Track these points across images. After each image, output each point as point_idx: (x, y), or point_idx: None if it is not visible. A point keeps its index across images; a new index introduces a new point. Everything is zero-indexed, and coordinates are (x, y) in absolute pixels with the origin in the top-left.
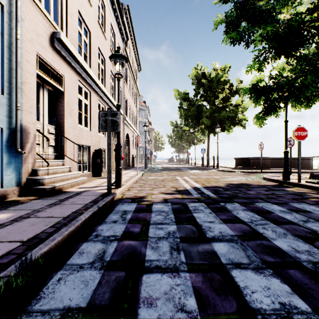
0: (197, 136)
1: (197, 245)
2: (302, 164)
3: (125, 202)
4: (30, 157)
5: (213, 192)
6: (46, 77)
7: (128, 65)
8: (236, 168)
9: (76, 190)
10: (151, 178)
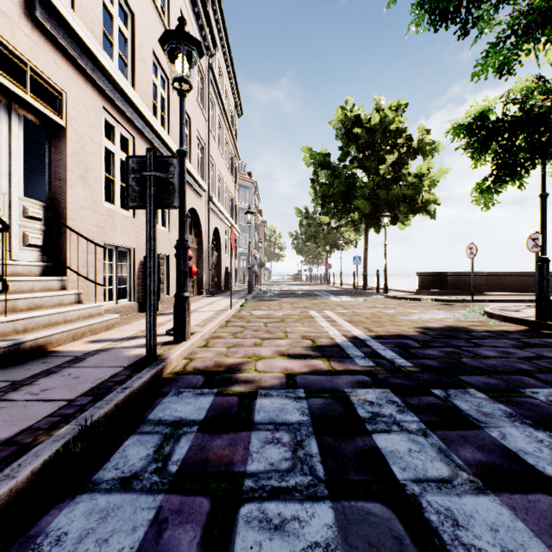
0: (344, 234)
1: None
2: None
3: (188, 386)
4: None
5: (398, 352)
6: (13, 86)
7: (218, 100)
8: (420, 293)
9: (80, 347)
10: (258, 314)
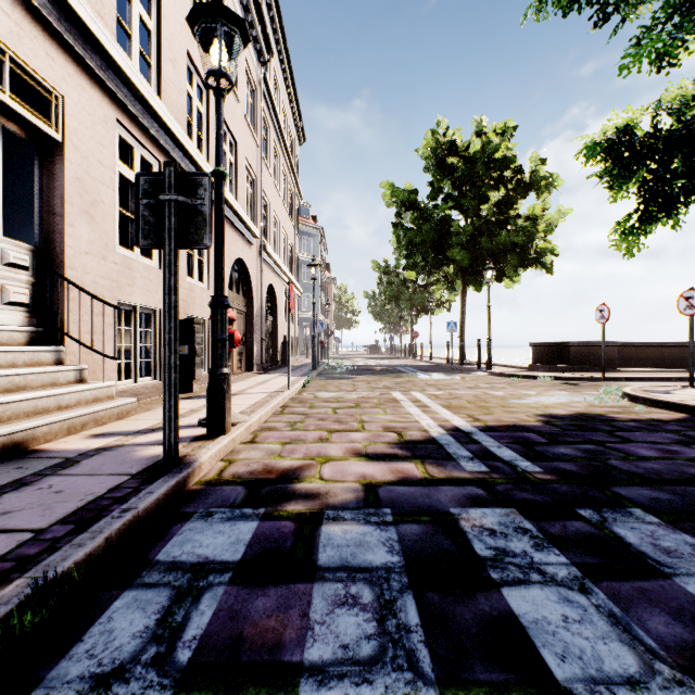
0: (434, 294)
1: None
2: None
3: (222, 504)
4: None
5: (519, 451)
6: None
7: (274, 120)
8: (534, 369)
9: (77, 444)
10: (325, 397)
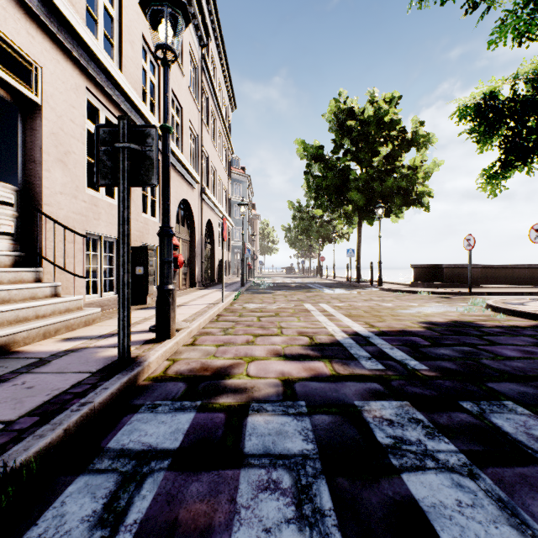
0: (336, 227)
1: None
2: None
3: (165, 397)
4: None
5: (408, 352)
6: None
7: (211, 91)
8: (415, 285)
9: (50, 347)
10: (251, 308)
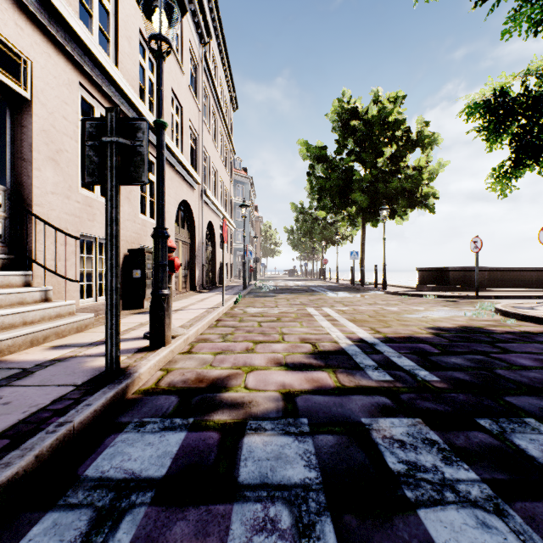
0: (340, 229)
1: None
2: None
3: (155, 414)
4: None
5: (417, 361)
6: None
7: (212, 91)
8: (420, 289)
9: (36, 356)
10: (252, 312)
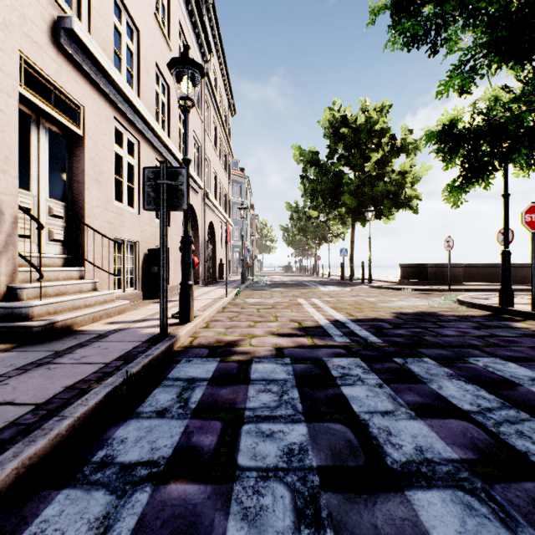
0: (332, 227)
1: (370, 504)
2: (520, 276)
3: (196, 356)
4: (3, 263)
5: (372, 332)
6: (43, 104)
7: (213, 101)
8: (402, 283)
9: (101, 327)
10: (251, 302)
